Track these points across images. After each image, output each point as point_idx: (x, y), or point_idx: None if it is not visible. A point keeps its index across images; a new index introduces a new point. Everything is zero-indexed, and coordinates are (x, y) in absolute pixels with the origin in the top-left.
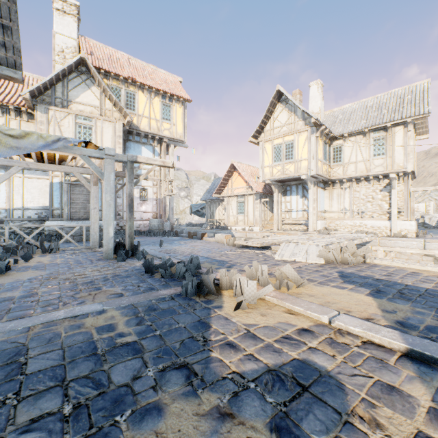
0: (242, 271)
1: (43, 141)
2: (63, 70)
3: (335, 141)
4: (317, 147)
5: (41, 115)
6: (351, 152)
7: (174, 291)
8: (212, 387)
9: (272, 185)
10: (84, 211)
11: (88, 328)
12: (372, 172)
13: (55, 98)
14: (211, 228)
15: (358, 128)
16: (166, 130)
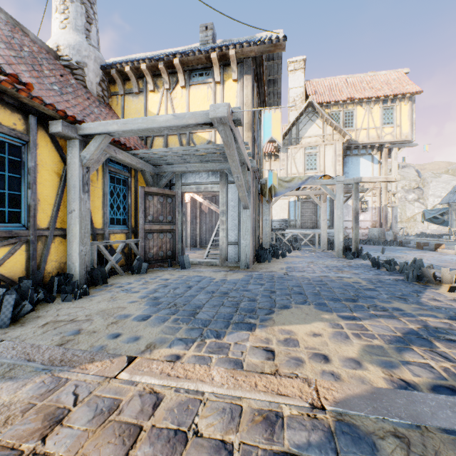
0: None
1: (300, 181)
2: (297, 117)
3: None
4: None
5: (283, 155)
6: None
7: (397, 278)
8: (418, 304)
9: None
10: (310, 222)
11: (346, 281)
12: None
13: (290, 139)
14: None
15: None
16: (387, 135)
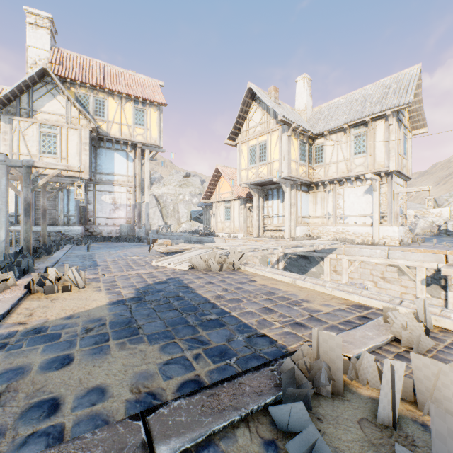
0: None
1: None
2: (25, 81)
3: (316, 140)
4: (290, 147)
5: (5, 125)
6: (332, 151)
7: None
8: None
9: (250, 189)
10: (49, 217)
11: None
12: (353, 173)
13: (20, 108)
14: (200, 234)
15: (338, 124)
16: (139, 135)
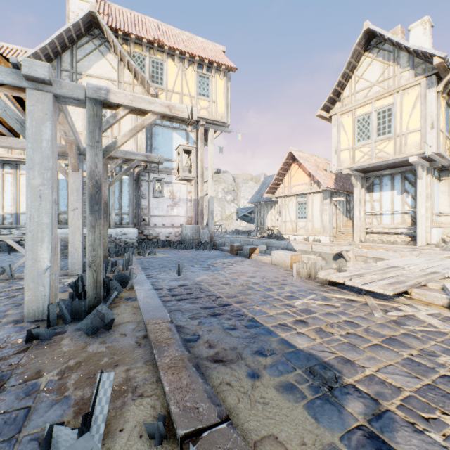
0: None
1: None
2: (68, 30)
3: None
4: (439, 109)
5: None
6: None
7: None
8: None
9: (351, 176)
10: None
11: None
12: None
13: (61, 70)
14: (262, 236)
15: None
16: (203, 109)
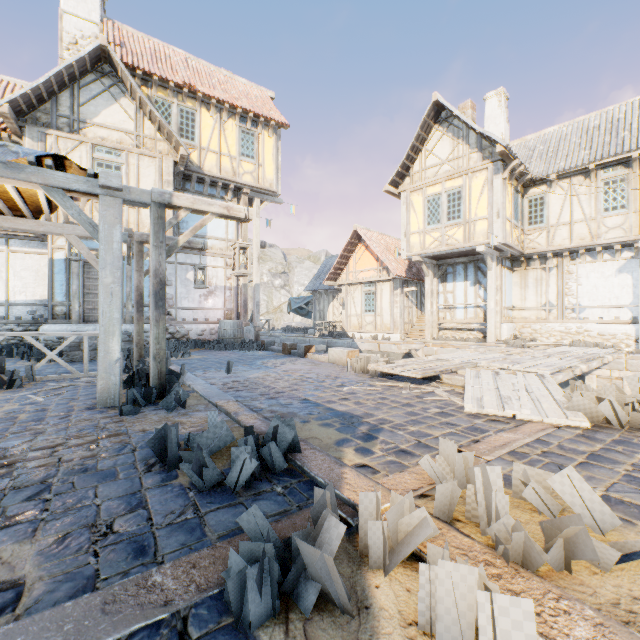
0: (404, 455)
1: None
2: (70, 66)
3: (531, 188)
4: (505, 197)
5: (32, 144)
6: (562, 205)
7: (203, 579)
8: None
9: (422, 263)
10: None
11: None
12: (602, 240)
13: (57, 116)
14: (321, 335)
15: (577, 163)
16: (247, 174)
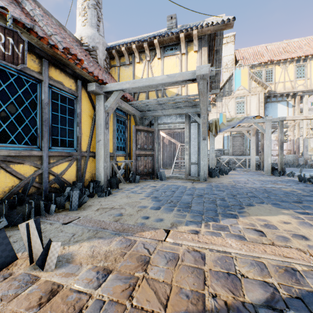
0: None
1: (238, 120)
2: (229, 76)
3: None
4: None
5: (219, 103)
6: None
7: None
8: None
9: None
10: (239, 151)
11: (284, 190)
12: None
13: (224, 92)
14: None
15: None
16: (300, 86)
